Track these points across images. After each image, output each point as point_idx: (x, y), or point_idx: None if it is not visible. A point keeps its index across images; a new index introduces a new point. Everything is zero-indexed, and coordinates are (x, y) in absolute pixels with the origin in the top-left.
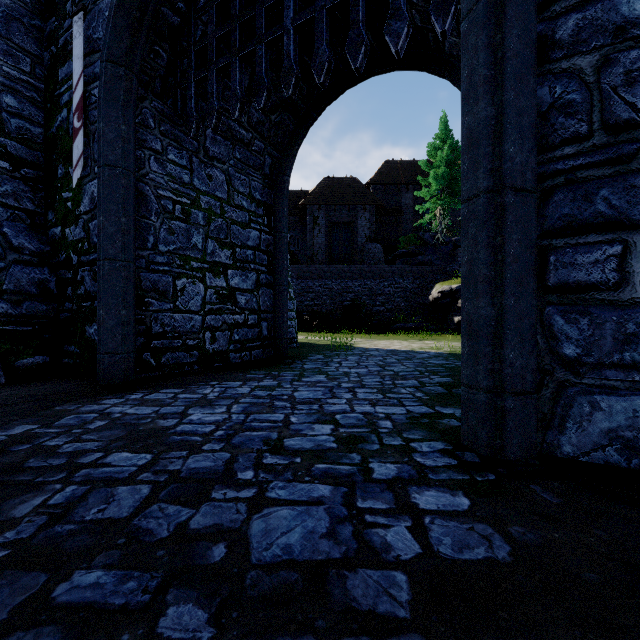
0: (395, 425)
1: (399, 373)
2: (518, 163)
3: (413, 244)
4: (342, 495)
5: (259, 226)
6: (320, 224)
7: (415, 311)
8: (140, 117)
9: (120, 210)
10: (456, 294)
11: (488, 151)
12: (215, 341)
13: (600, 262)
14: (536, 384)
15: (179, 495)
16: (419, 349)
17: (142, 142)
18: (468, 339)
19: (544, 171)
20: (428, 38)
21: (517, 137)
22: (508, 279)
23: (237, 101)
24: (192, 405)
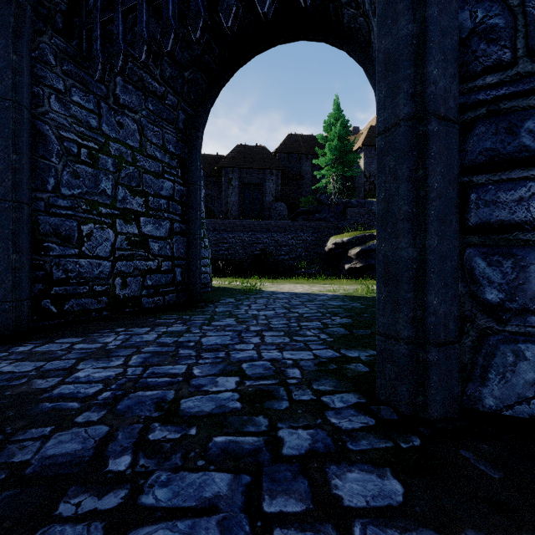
0: (304, 374)
1: (303, 315)
2: (441, 88)
3: (312, 204)
4: (244, 490)
5: (173, 177)
6: (234, 184)
7: (314, 260)
8: (38, 51)
9: (10, 146)
10: (347, 245)
11: (409, 73)
12: (126, 287)
13: (525, 200)
14: (458, 332)
15: (5, 515)
16: (319, 292)
17: (40, 78)
18: (385, 284)
19: (464, 102)
20: (329, 10)
21: (440, 59)
22: (432, 216)
23: (144, 43)
24: (86, 357)
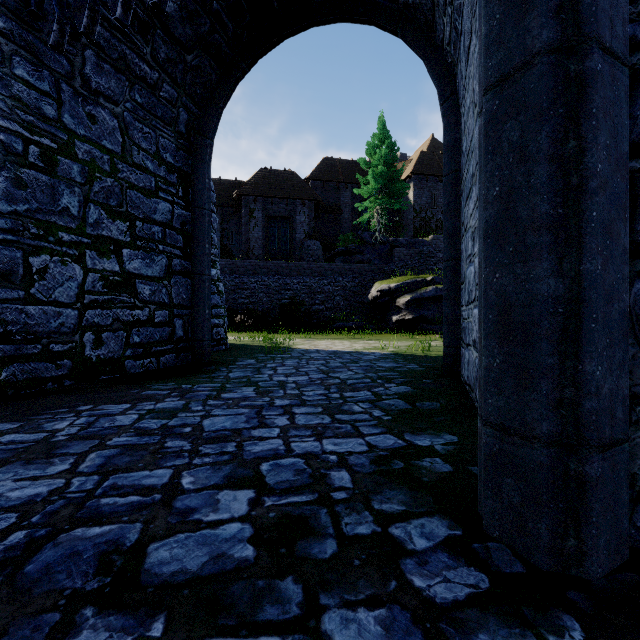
0: (356, 480)
1: (347, 381)
2: None
3: (352, 243)
4: None
5: (171, 197)
6: (256, 217)
7: (354, 310)
8: None
9: None
10: (394, 293)
11: None
12: (101, 345)
13: None
14: (627, 424)
15: None
16: (363, 350)
17: None
18: (502, 341)
19: (631, 36)
20: None
21: None
22: (594, 221)
23: None
24: (10, 459)
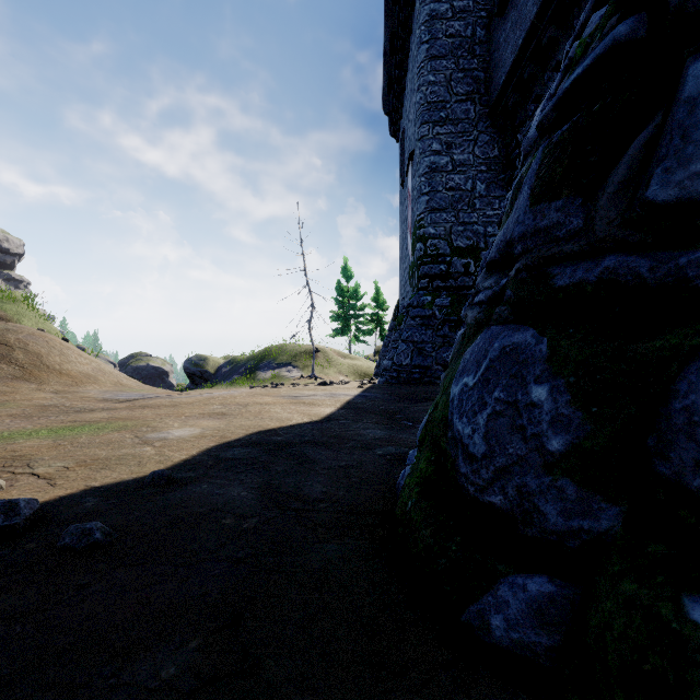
0: None
1: None
2: None
3: None
4: None
5: None
6: None
7: None
8: None
9: None
10: None
11: None
12: None
13: None
14: None
15: None
16: None
17: None
18: None
19: None
20: None
21: None
22: None
23: None
24: None
